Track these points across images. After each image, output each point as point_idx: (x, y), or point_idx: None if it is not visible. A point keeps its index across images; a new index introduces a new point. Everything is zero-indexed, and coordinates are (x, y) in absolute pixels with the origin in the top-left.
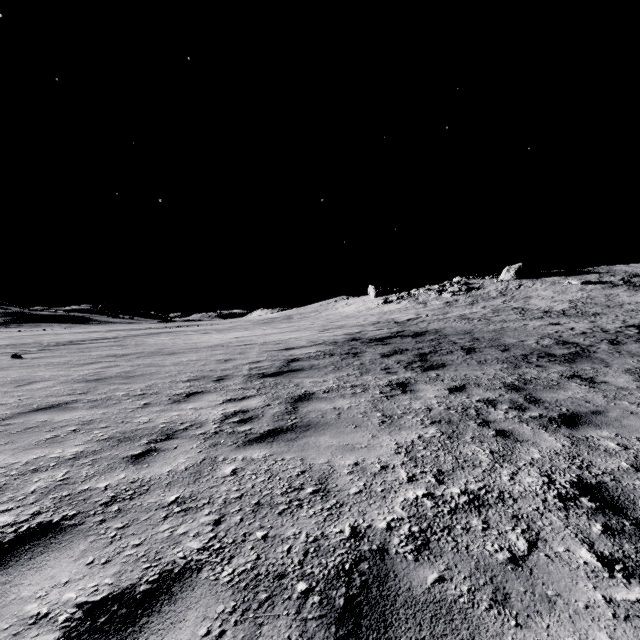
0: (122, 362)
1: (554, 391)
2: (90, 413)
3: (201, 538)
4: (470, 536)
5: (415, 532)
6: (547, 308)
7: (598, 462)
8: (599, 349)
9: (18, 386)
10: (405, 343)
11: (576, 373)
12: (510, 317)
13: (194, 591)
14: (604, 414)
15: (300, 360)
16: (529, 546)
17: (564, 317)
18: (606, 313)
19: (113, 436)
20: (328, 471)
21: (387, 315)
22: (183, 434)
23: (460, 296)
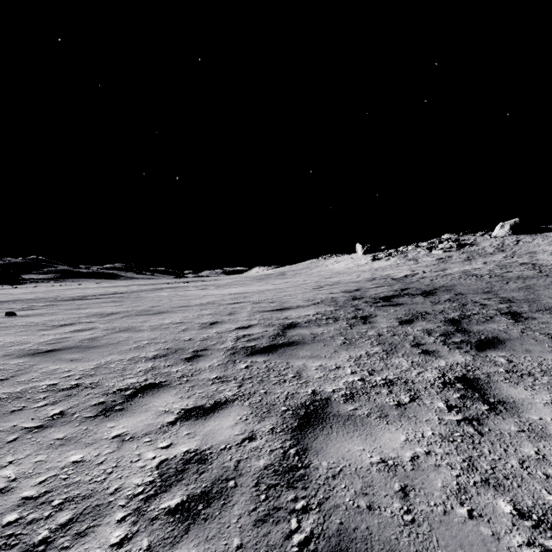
0: (101, 323)
1: None
2: None
3: None
4: None
5: None
6: None
7: None
8: None
9: None
10: (419, 304)
11: None
12: (526, 273)
13: None
14: None
15: (298, 326)
16: None
17: None
18: None
19: None
20: None
21: (379, 271)
22: None
23: (452, 252)
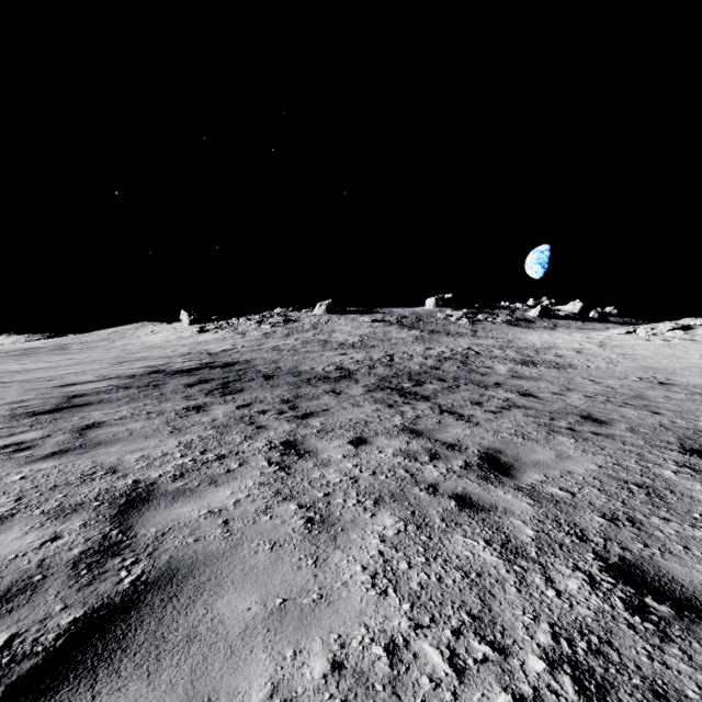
0: None
1: (311, 401)
2: None
3: (7, 507)
4: (210, 469)
5: (177, 474)
6: (344, 341)
7: (303, 432)
8: (360, 372)
9: None
10: (213, 373)
11: (334, 389)
12: (314, 348)
13: (13, 521)
14: (329, 410)
15: (86, 395)
16: (239, 466)
17: (352, 349)
18: (379, 346)
19: None
20: (118, 463)
21: (201, 346)
22: None
23: (278, 328)
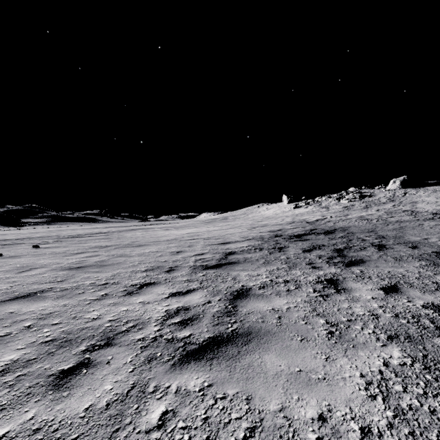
0: (102, 252)
1: None
2: (53, 304)
3: None
4: None
5: None
6: (434, 211)
7: None
8: None
9: (19, 272)
10: (320, 239)
11: None
12: (404, 218)
13: None
14: None
15: (235, 253)
16: None
17: None
18: None
19: (57, 337)
20: (286, 433)
21: (299, 216)
22: (122, 339)
23: (355, 202)
